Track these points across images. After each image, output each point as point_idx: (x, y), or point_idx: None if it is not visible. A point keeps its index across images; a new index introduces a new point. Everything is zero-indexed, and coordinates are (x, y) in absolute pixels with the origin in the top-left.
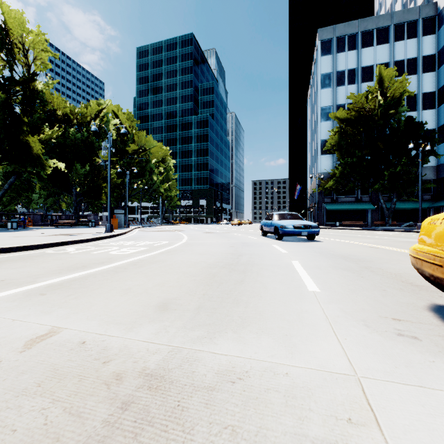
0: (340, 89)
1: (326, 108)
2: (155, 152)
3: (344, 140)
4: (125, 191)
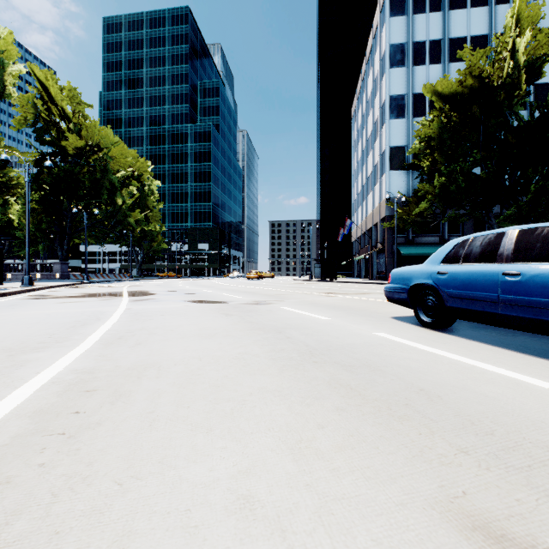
0: (419, 70)
1: (397, 98)
2: (118, 157)
3: (447, 135)
4: (66, 222)
